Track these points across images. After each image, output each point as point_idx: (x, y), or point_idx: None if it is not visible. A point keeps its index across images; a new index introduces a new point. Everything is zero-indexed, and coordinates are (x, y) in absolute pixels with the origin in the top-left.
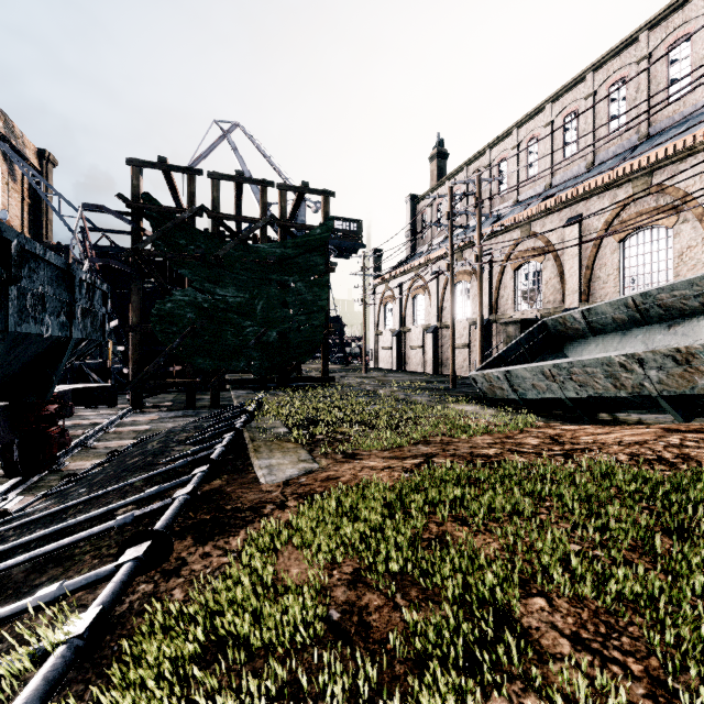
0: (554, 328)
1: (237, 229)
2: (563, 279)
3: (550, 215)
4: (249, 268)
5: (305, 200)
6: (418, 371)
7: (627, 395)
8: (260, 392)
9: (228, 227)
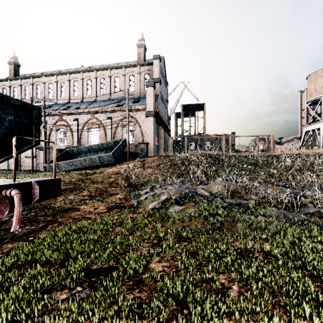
0: (70, 152)
1: None
2: (73, 137)
3: (69, 115)
4: None
5: None
6: (4, 169)
7: (84, 167)
8: None
9: None
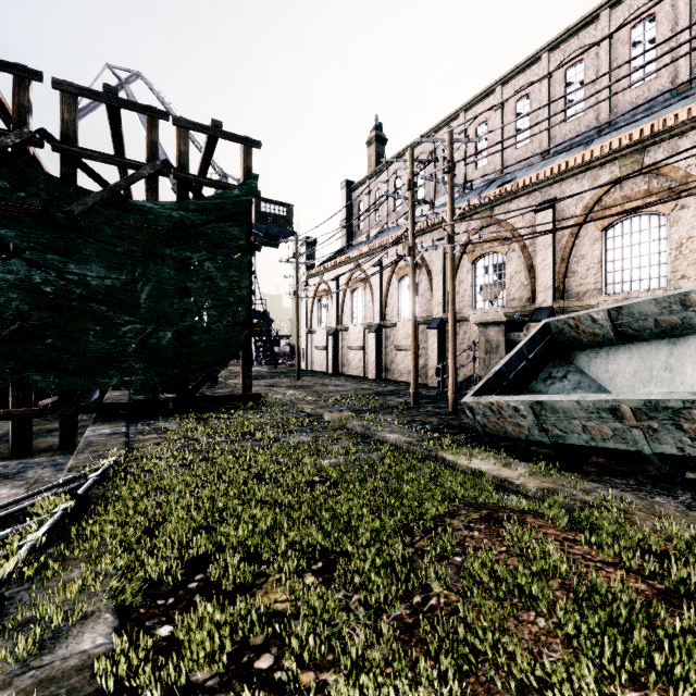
0: (561, 332)
1: (124, 190)
2: (533, 274)
3: (516, 199)
4: (126, 236)
5: (226, 176)
6: (358, 375)
7: None
8: (140, 424)
9: (90, 170)
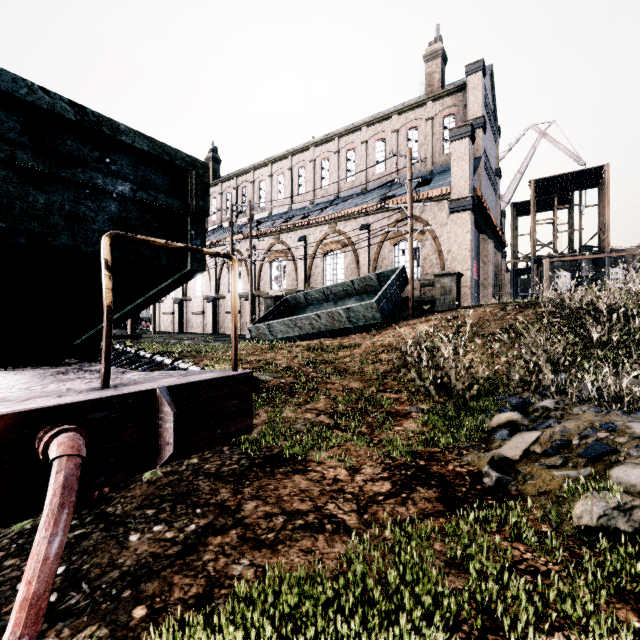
0: (291, 302)
1: None
2: (297, 273)
3: (290, 232)
4: None
5: None
6: (199, 332)
7: (316, 332)
8: None
9: None
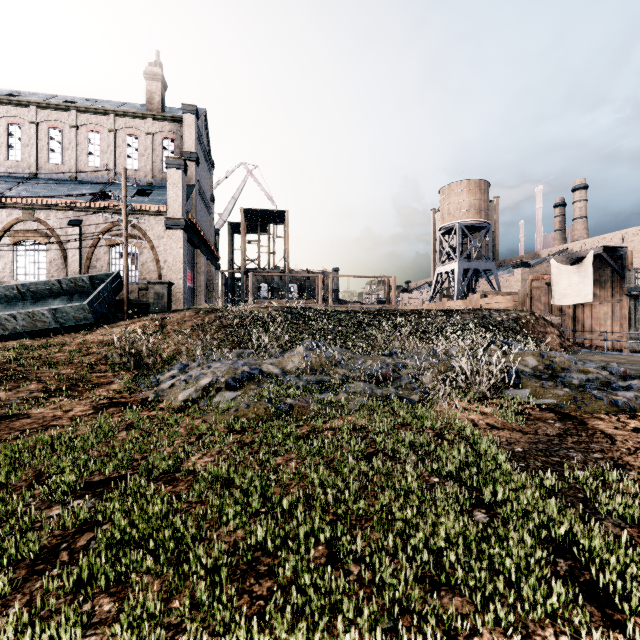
0: None
1: None
2: None
3: None
4: None
5: None
6: None
7: (10, 333)
8: None
9: None
